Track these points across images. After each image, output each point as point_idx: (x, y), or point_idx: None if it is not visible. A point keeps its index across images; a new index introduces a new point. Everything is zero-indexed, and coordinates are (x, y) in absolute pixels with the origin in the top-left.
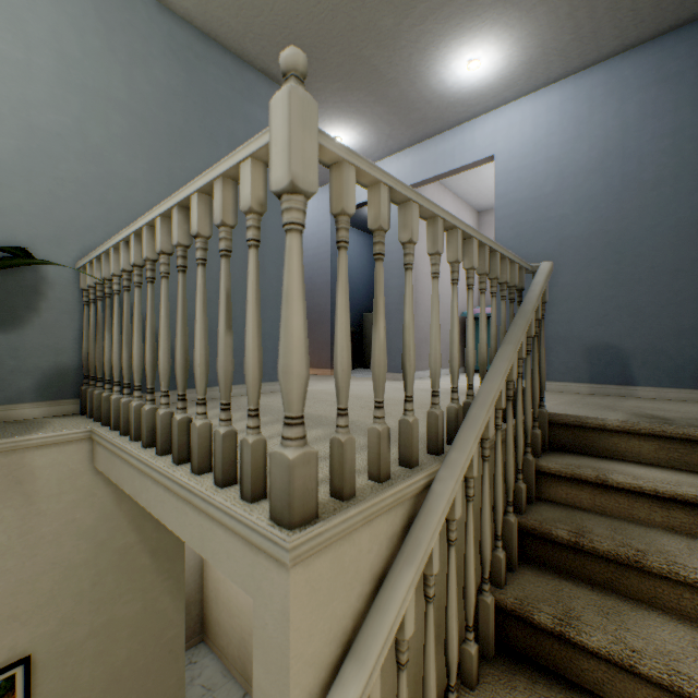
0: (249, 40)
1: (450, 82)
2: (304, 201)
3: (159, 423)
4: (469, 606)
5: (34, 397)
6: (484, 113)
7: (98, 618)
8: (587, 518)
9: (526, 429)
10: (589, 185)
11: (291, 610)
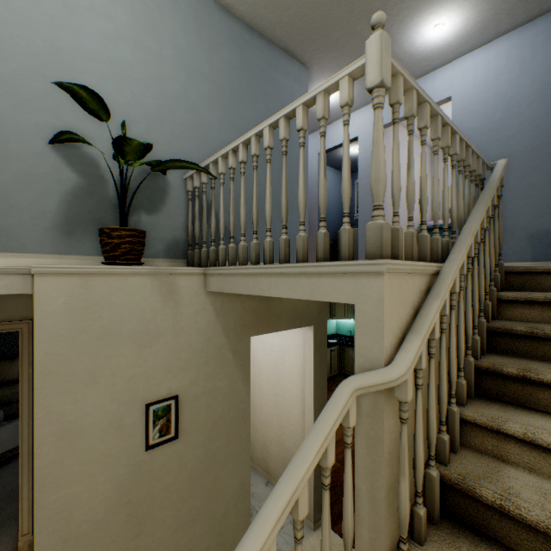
0: (278, 28)
1: (419, 43)
2: (384, 92)
3: (267, 246)
4: (460, 355)
5: (163, 256)
6: (443, 66)
7: (207, 385)
8: (538, 324)
9: (489, 269)
10: (532, 111)
11: (384, 297)
